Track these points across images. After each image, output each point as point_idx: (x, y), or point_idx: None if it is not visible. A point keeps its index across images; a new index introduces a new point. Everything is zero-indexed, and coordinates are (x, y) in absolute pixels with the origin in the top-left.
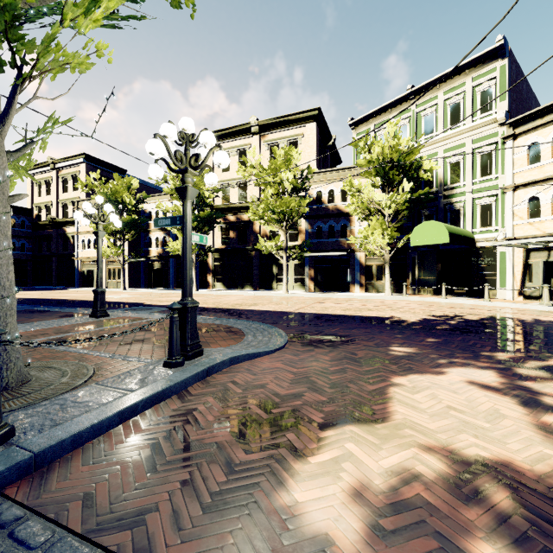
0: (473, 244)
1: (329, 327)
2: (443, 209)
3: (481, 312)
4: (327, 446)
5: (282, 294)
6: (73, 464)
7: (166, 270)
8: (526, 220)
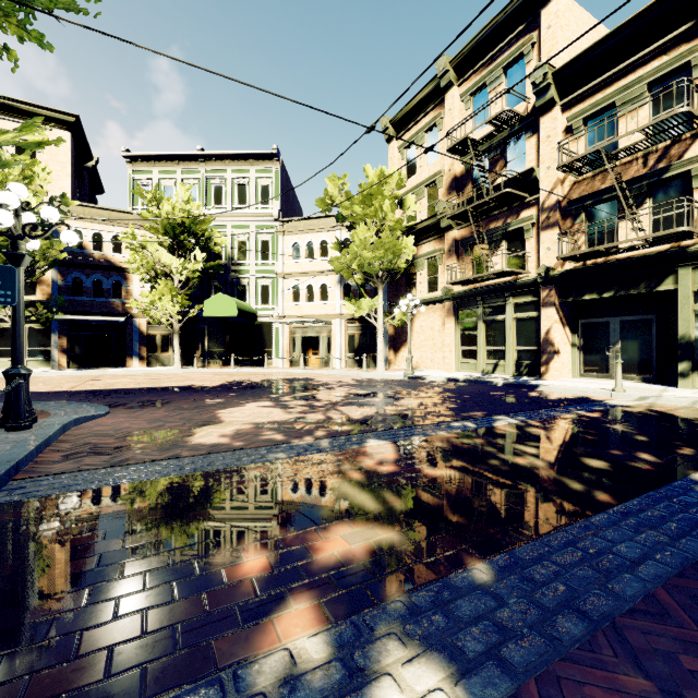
0: (256, 319)
1: (137, 397)
2: (232, 283)
3: (263, 376)
4: (200, 432)
5: None
6: (42, 467)
7: None
8: (292, 303)
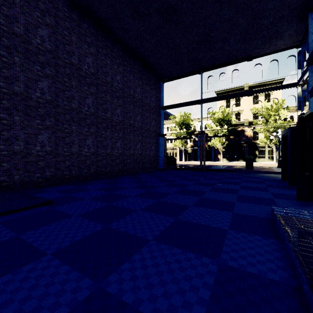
0: None
1: None
2: None
3: None
4: None
5: (276, 163)
6: None
7: (195, 153)
8: None
